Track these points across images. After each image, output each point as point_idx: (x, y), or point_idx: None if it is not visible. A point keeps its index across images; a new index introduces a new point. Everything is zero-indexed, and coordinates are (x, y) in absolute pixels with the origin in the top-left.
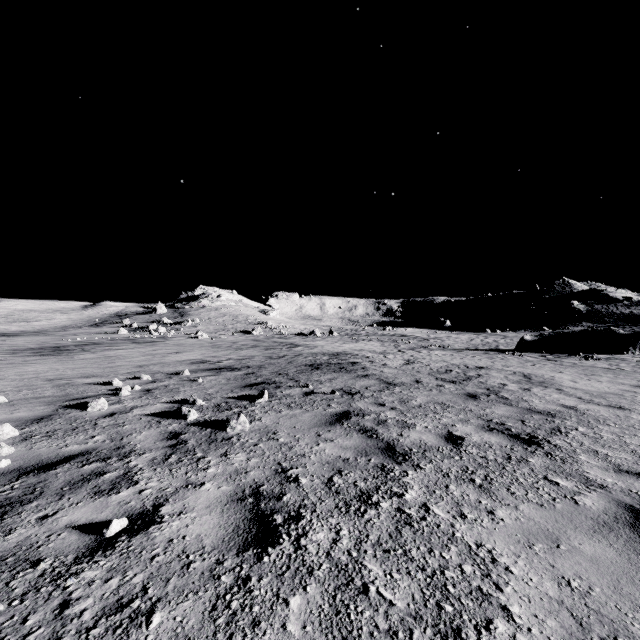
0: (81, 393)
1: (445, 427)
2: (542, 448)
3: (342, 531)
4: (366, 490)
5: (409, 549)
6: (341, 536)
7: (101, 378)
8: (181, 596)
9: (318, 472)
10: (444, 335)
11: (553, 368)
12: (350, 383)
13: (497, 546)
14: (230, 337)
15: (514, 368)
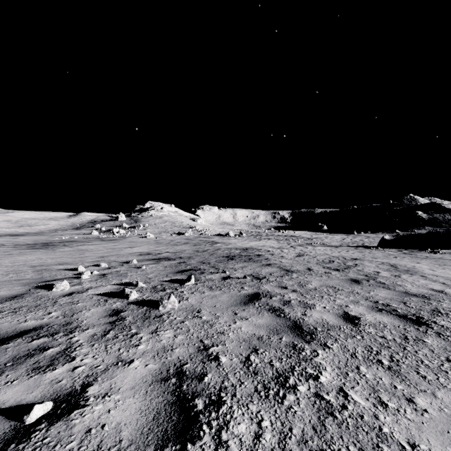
0: (52, 276)
1: (340, 307)
2: (432, 328)
3: (264, 422)
4: (282, 371)
5: (338, 449)
6: (263, 429)
7: (71, 265)
8: None
9: (236, 350)
10: (323, 236)
11: (411, 260)
12: (257, 270)
13: (433, 447)
14: (169, 237)
15: (381, 259)
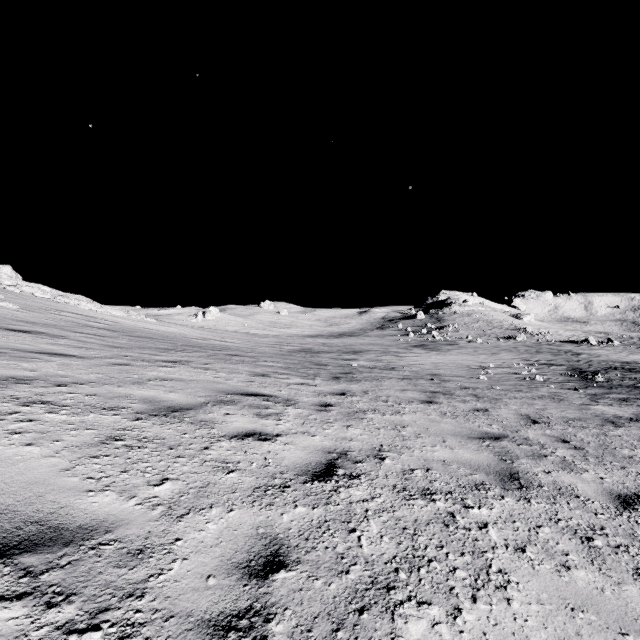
0: (510, 367)
1: None
2: None
3: None
4: None
5: None
6: None
7: (499, 363)
8: (618, 389)
9: (637, 387)
10: None
11: None
12: None
13: None
14: (499, 342)
15: None
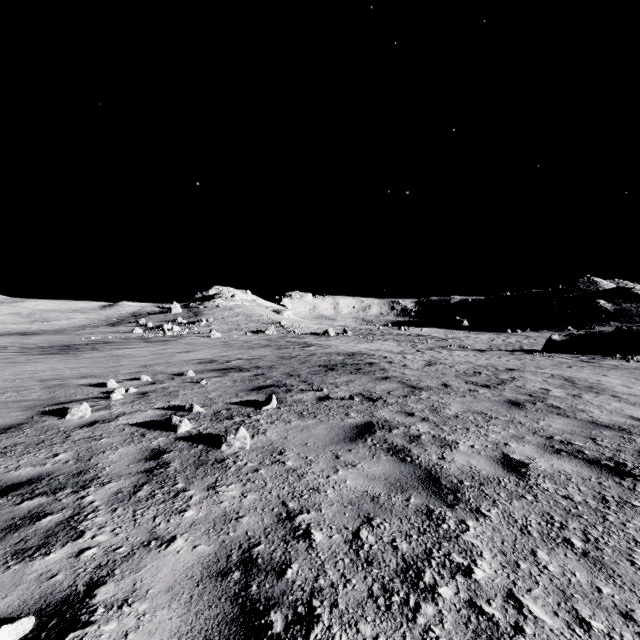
0: (69, 396)
1: (497, 447)
2: None
3: None
4: (412, 558)
5: None
6: None
7: (98, 379)
8: None
9: (338, 520)
10: (462, 335)
11: (594, 371)
12: (369, 386)
13: None
14: (243, 336)
15: (550, 370)
